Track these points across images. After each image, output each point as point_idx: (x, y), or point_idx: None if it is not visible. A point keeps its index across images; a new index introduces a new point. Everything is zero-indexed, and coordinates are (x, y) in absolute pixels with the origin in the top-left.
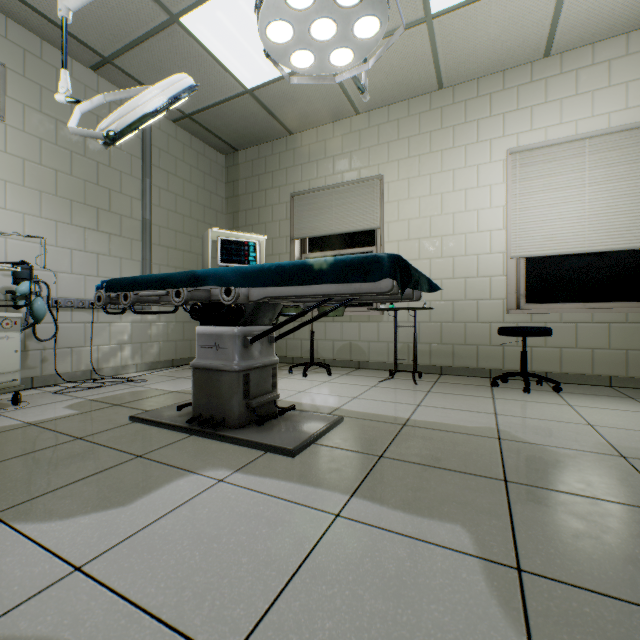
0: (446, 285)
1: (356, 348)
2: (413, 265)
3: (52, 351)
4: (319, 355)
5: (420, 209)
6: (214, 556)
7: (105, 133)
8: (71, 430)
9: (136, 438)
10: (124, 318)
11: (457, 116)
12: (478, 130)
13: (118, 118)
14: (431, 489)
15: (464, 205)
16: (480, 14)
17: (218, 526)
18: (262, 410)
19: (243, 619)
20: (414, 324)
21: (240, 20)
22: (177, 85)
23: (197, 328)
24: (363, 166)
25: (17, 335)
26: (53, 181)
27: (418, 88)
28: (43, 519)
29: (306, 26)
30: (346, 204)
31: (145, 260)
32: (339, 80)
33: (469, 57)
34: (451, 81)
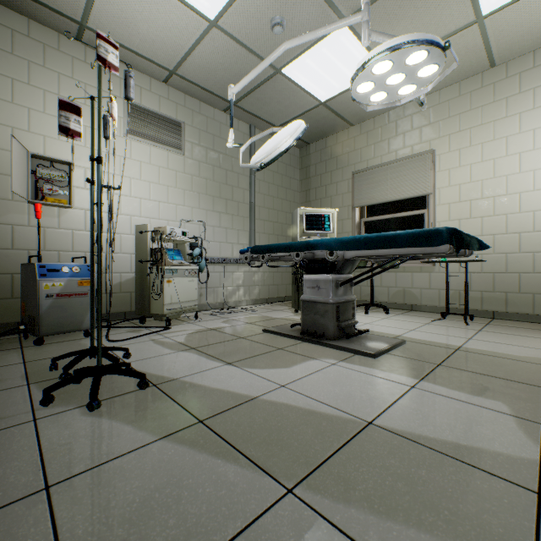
0: (498, 240)
1: (409, 294)
2: (464, 223)
3: (204, 290)
4: (375, 298)
5: (471, 174)
6: (346, 391)
7: (259, 165)
8: (234, 333)
9: (272, 340)
10: (239, 269)
11: (510, 88)
12: (534, 97)
13: (267, 156)
14: (479, 384)
15: (518, 167)
16: (533, 3)
17: (342, 381)
18: (346, 331)
19: (371, 412)
20: (465, 274)
21: (321, 61)
22: (298, 130)
23: (304, 276)
24: (415, 144)
25: (196, 279)
26: (205, 186)
27: (469, 71)
28: (253, 368)
29: (383, 80)
30: (400, 176)
31: (251, 230)
32: (403, 102)
33: (523, 37)
34: (504, 59)
